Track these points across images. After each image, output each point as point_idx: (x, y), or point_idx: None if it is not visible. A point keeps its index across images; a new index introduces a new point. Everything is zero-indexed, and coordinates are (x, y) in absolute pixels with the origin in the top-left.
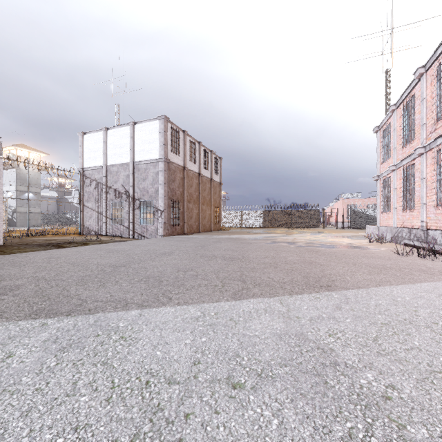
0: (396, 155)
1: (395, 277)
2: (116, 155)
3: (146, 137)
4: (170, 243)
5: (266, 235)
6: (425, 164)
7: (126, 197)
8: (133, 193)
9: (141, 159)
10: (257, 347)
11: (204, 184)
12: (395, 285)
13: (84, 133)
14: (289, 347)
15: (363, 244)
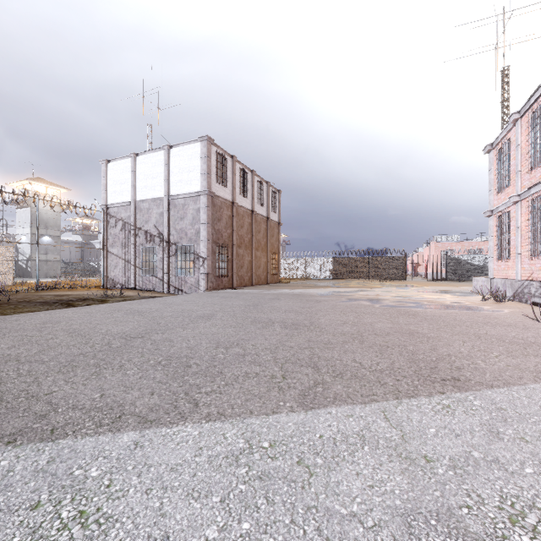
0: (520, 182)
1: None
2: (147, 188)
3: (185, 164)
4: (213, 300)
5: (339, 290)
6: None
7: (160, 241)
8: (168, 236)
9: (178, 192)
10: None
11: (259, 224)
12: None
13: (108, 161)
14: None
15: (474, 303)
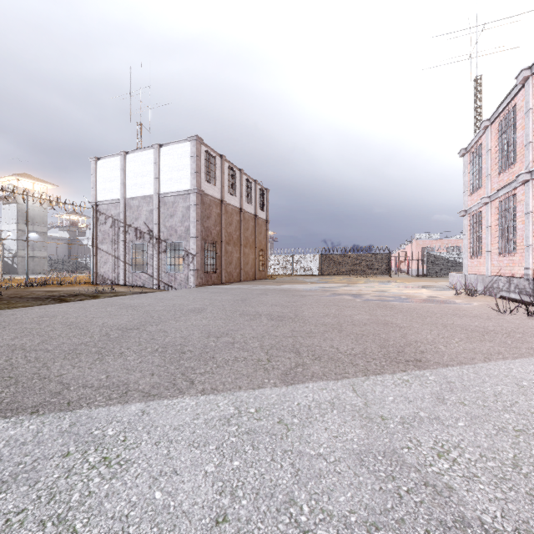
0: (490, 184)
1: (506, 347)
2: (137, 186)
3: (174, 163)
4: (203, 296)
5: (324, 285)
6: (531, 194)
7: (150, 238)
8: (158, 233)
9: (168, 190)
10: (323, 480)
11: (247, 222)
12: (511, 359)
13: (98, 159)
14: (376, 482)
15: (448, 297)
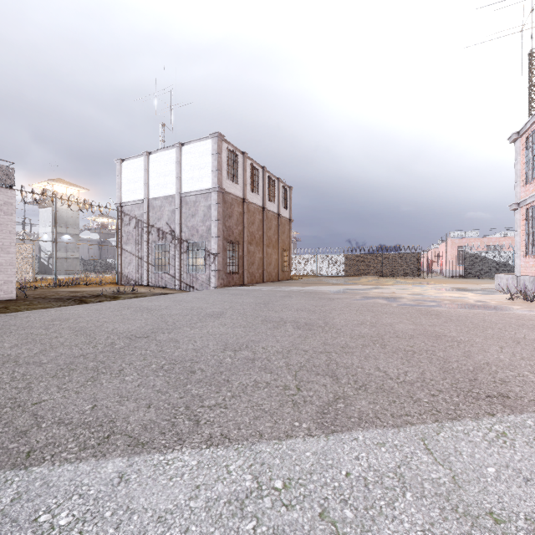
0: None
1: None
2: (159, 186)
3: (196, 162)
4: (224, 298)
5: (352, 287)
6: None
7: (172, 238)
8: (180, 233)
9: (189, 189)
10: None
11: (270, 221)
12: None
13: (122, 160)
14: None
15: (501, 302)
